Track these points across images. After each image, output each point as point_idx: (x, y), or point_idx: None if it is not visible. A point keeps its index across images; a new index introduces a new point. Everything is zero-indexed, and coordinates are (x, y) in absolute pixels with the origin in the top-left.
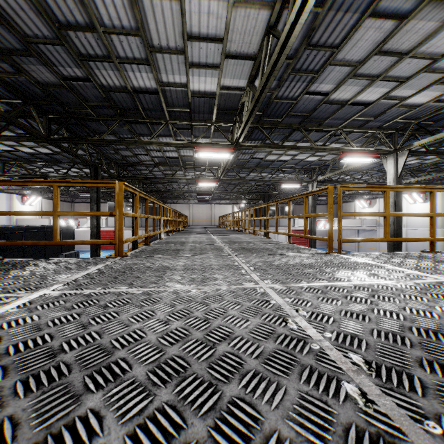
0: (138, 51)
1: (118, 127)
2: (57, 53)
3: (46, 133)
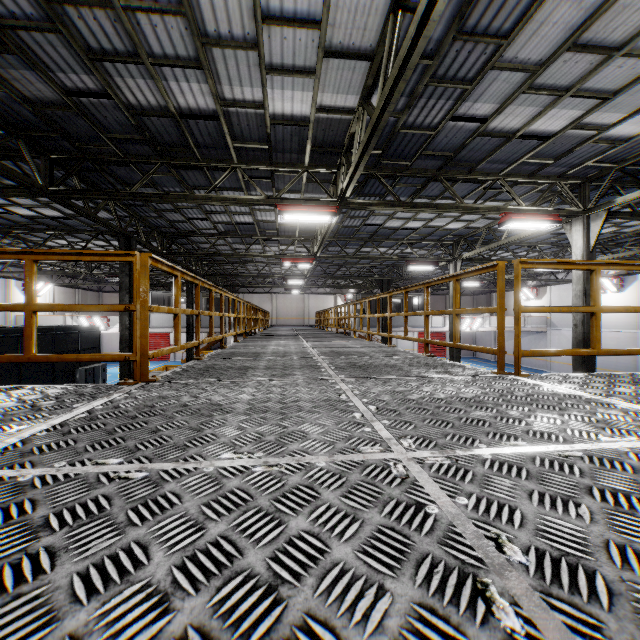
0: (183, 45)
1: (159, 176)
2: (52, 47)
3: (46, 183)
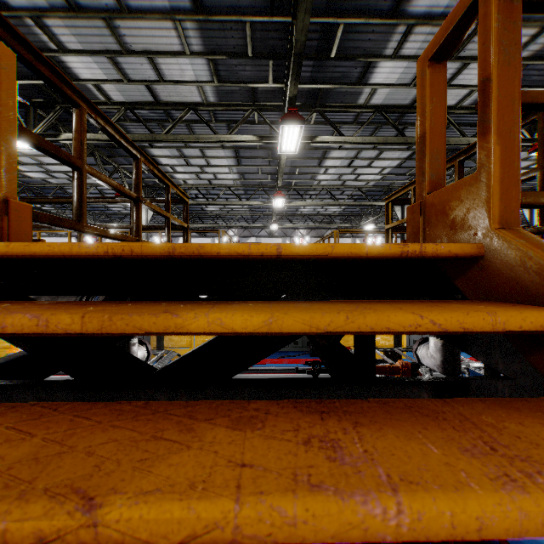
0: None
1: None
2: None
3: None
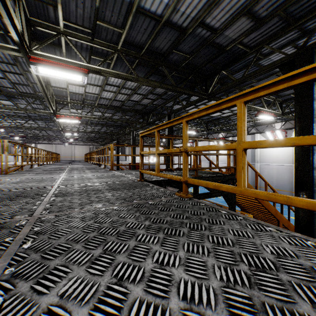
0: None
1: None
2: None
3: None
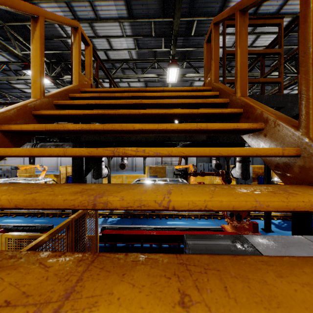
0: (82, 14)
1: None
2: None
3: None
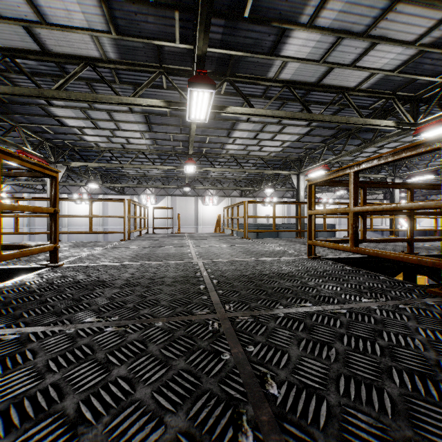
0: None
1: None
2: None
3: None
